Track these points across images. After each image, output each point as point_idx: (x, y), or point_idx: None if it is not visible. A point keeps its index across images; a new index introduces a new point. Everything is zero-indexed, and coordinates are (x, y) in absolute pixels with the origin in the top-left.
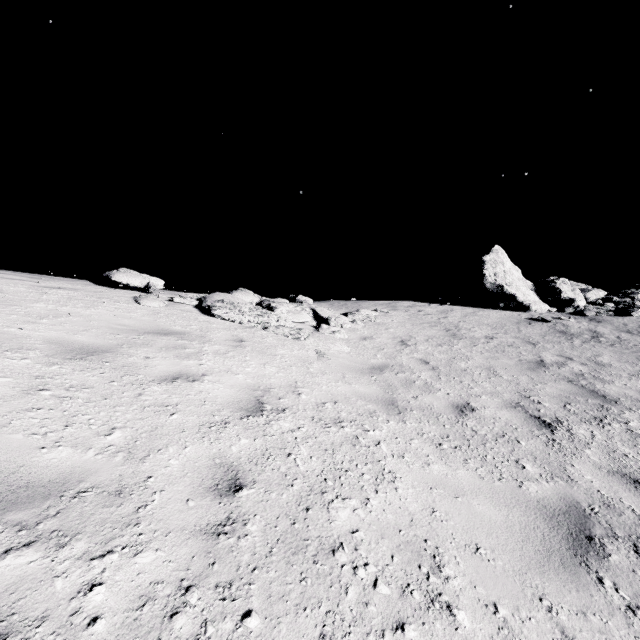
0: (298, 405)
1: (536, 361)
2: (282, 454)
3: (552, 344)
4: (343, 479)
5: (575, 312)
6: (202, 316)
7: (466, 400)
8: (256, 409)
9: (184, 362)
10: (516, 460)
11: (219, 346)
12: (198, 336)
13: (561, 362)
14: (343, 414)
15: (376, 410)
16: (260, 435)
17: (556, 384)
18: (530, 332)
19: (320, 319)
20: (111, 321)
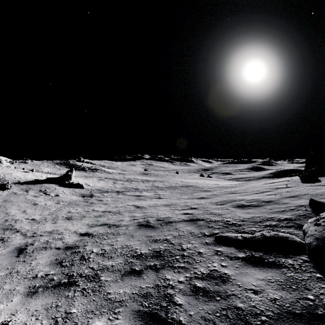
0: None
1: None
2: None
3: None
4: None
5: None
6: None
7: None
8: None
9: None
10: None
11: None
12: None
13: None
14: None
15: None
16: None
17: None
18: None
19: None
20: None
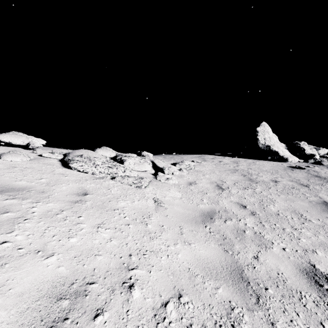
0: None
1: (322, 202)
2: None
3: (318, 186)
4: None
5: (315, 162)
6: (60, 168)
7: (307, 260)
8: None
9: None
10: None
11: (54, 204)
12: (38, 191)
13: None
14: None
15: (231, 301)
16: None
17: None
18: (297, 176)
19: (157, 168)
20: None
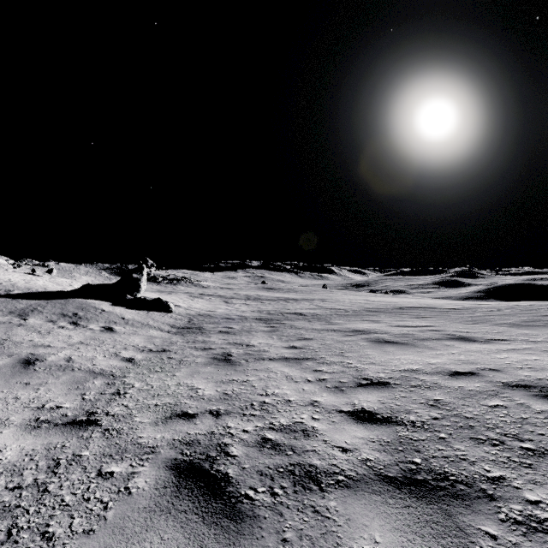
0: None
1: None
2: None
3: None
4: None
5: None
6: None
7: None
8: None
9: None
10: None
11: None
12: None
13: None
14: None
15: None
16: None
17: None
18: None
19: None
20: None
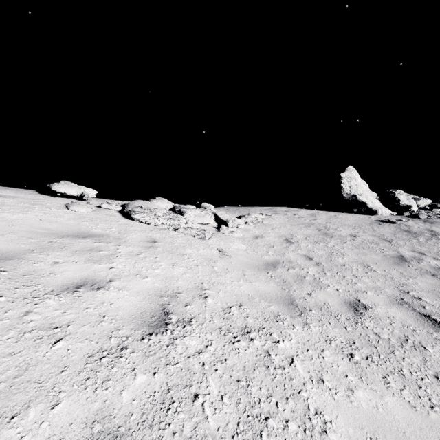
0: (205, 312)
1: (397, 256)
2: (187, 397)
3: (403, 241)
4: (265, 438)
5: (411, 215)
6: (123, 219)
7: (355, 296)
8: (160, 322)
9: (94, 266)
10: (435, 375)
11: (133, 247)
12: (115, 238)
13: (417, 257)
14: (250, 320)
15: (279, 312)
16: (161, 365)
17: (424, 278)
18: (382, 231)
19: (220, 221)
20: (34, 225)
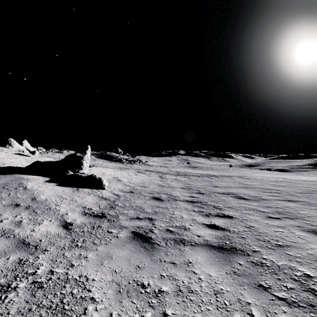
0: None
1: None
2: None
3: None
4: None
5: (40, 153)
6: None
7: None
8: None
9: None
10: None
11: None
12: None
13: None
14: None
15: None
16: None
17: None
18: None
19: None
20: None
